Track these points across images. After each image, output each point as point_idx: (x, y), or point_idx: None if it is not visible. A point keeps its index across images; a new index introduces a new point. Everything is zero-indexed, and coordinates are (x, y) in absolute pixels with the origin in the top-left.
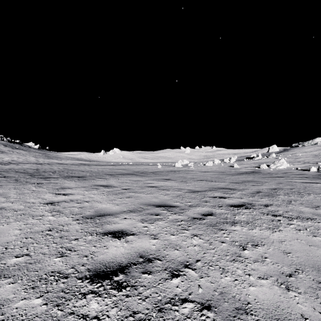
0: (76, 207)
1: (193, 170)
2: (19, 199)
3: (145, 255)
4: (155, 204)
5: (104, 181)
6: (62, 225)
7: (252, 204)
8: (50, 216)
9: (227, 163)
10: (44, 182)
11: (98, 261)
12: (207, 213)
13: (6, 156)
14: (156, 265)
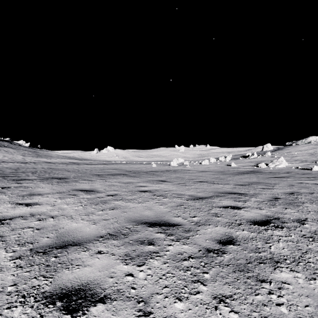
0: (32, 228)
1: (190, 170)
2: None
3: None
4: (147, 220)
5: (87, 184)
6: None
7: (280, 219)
8: None
9: (223, 162)
10: (13, 185)
11: None
12: (225, 238)
13: None
14: None
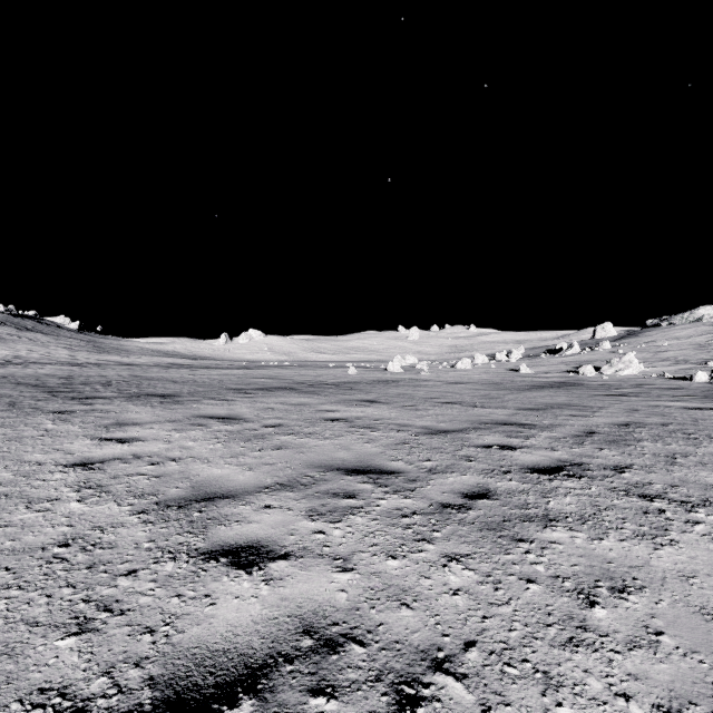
0: (145, 475)
1: (429, 380)
2: (6, 455)
3: (318, 626)
4: (343, 466)
5: (221, 407)
6: (102, 528)
7: (583, 465)
8: (75, 503)
9: (503, 363)
10: (79, 409)
11: (183, 649)
12: (475, 491)
13: (3, 346)
14: (351, 663)
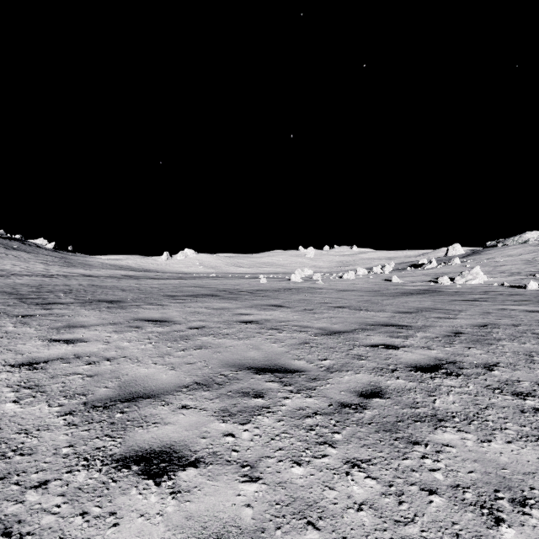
0: (81, 374)
1: (323, 288)
2: None
3: None
4: (253, 365)
5: (156, 311)
6: (27, 431)
7: (457, 363)
8: (10, 403)
9: (379, 275)
10: (39, 313)
11: None
12: (369, 389)
13: None
14: None
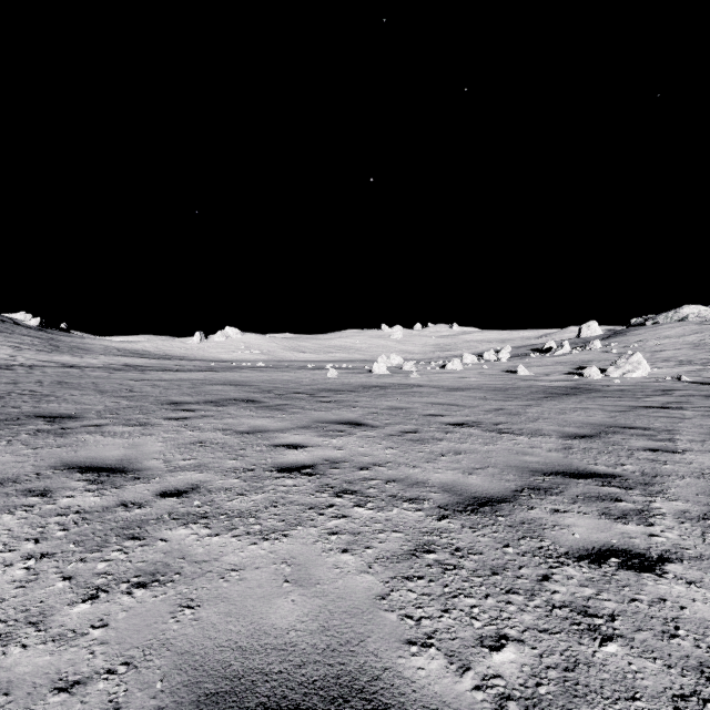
0: None
1: (422, 385)
2: None
3: None
4: (279, 691)
5: (123, 441)
6: None
7: None
8: None
9: (495, 364)
10: None
11: None
12: None
13: None
14: None
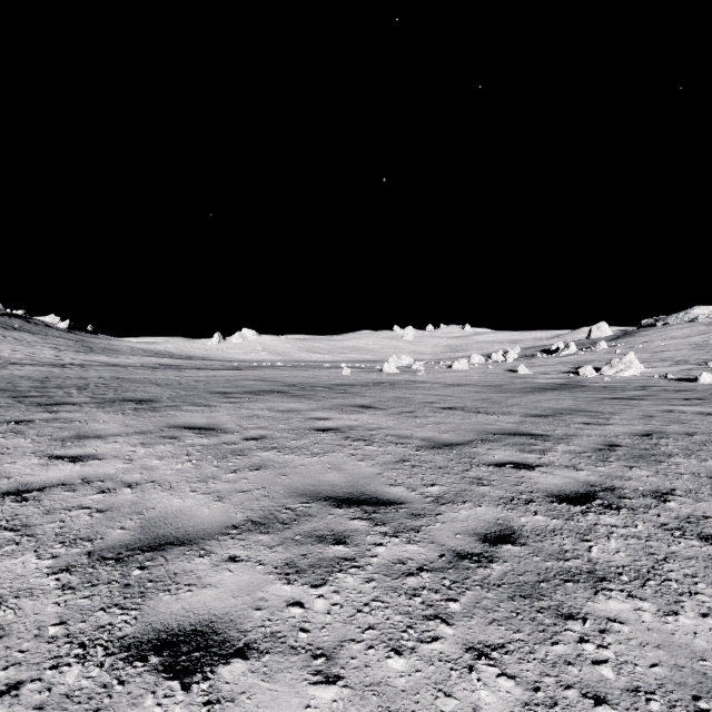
0: (88, 508)
1: (427, 381)
2: None
3: None
4: (332, 493)
5: (201, 414)
6: (1, 599)
7: (616, 490)
8: None
9: (500, 364)
10: (40, 417)
11: None
12: (496, 531)
13: None
14: None
